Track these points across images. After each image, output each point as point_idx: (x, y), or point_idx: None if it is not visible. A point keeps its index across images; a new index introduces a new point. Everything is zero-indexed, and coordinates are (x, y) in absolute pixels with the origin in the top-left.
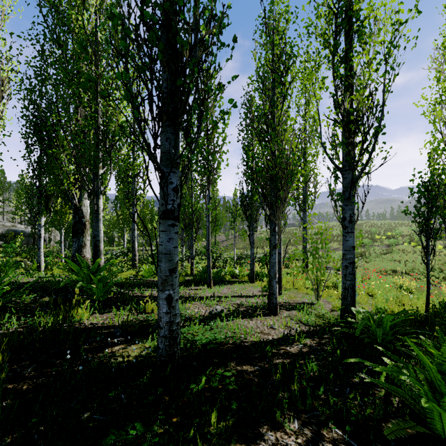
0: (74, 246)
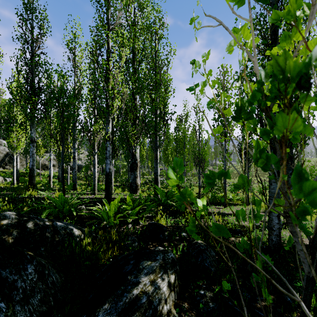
0: (131, 177)
